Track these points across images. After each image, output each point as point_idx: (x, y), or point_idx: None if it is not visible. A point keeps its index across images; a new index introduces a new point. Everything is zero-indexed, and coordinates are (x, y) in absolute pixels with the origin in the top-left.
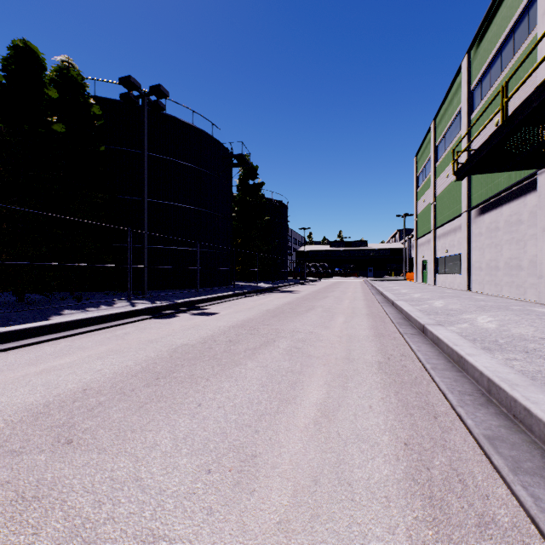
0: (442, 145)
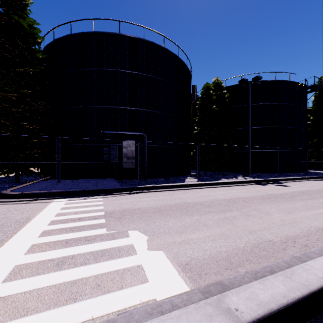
0: None
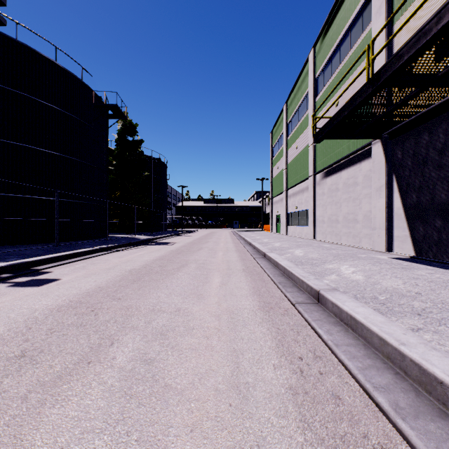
0: (292, 123)
